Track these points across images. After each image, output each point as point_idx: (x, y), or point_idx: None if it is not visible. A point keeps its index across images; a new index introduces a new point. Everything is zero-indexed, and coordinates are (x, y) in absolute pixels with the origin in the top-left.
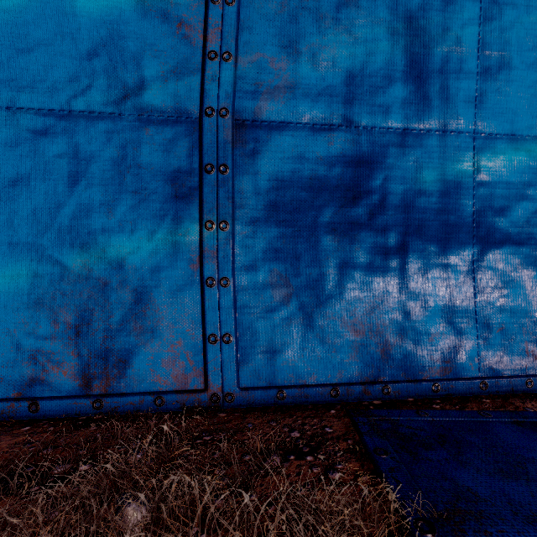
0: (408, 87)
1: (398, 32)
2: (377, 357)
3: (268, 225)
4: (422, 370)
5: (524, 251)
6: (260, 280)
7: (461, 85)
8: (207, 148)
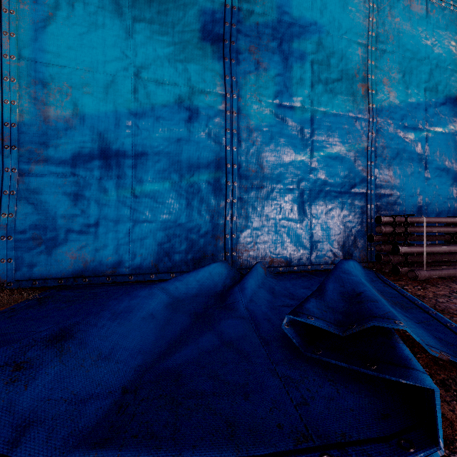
0: (99, 161)
1: (94, 139)
2: (84, 267)
3: (33, 215)
4: (105, 272)
5: (152, 225)
6: (29, 237)
7: (123, 160)
8: (3, 184)
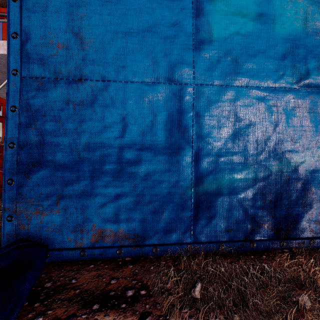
0: None
1: None
2: None
3: None
4: None
5: None
6: None
7: None
8: None
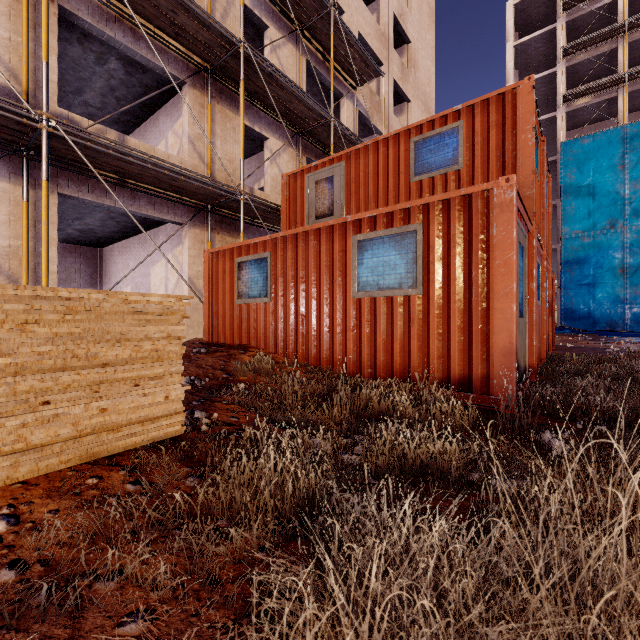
0: None
1: None
2: None
3: (632, 317)
4: None
5: None
6: (631, 322)
7: None
8: (624, 310)
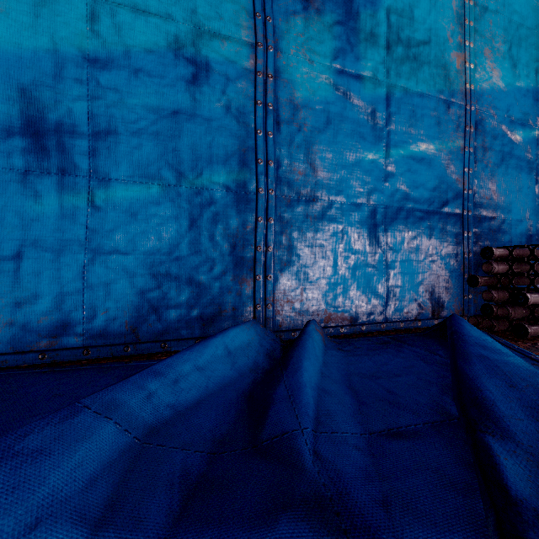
0: (22, 139)
1: (13, 98)
2: None
3: None
4: (36, 344)
5: (127, 259)
6: None
7: (71, 141)
8: None
